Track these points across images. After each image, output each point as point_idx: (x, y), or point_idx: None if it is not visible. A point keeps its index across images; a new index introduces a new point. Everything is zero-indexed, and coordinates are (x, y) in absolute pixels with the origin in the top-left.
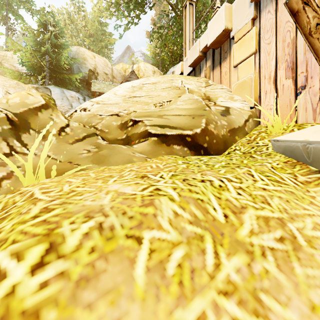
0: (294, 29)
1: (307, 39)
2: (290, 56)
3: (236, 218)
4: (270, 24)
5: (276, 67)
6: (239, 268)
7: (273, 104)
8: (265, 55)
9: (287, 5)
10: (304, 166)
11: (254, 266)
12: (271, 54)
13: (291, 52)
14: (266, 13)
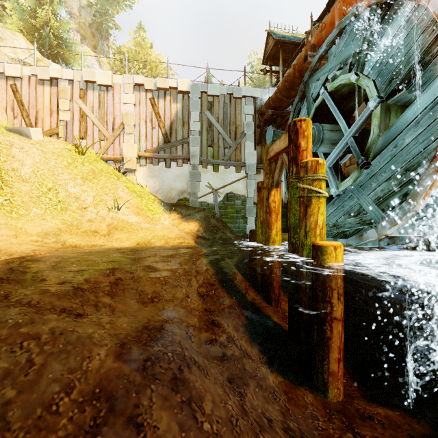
0: (14, 96)
1: (18, 103)
2: (12, 105)
3: (0, 129)
4: (4, 88)
5: (7, 105)
6: (1, 131)
7: (5, 119)
8: (2, 98)
9: (11, 86)
10: (13, 133)
11: (3, 132)
12: (5, 99)
13: (13, 103)
14: (3, 82)
